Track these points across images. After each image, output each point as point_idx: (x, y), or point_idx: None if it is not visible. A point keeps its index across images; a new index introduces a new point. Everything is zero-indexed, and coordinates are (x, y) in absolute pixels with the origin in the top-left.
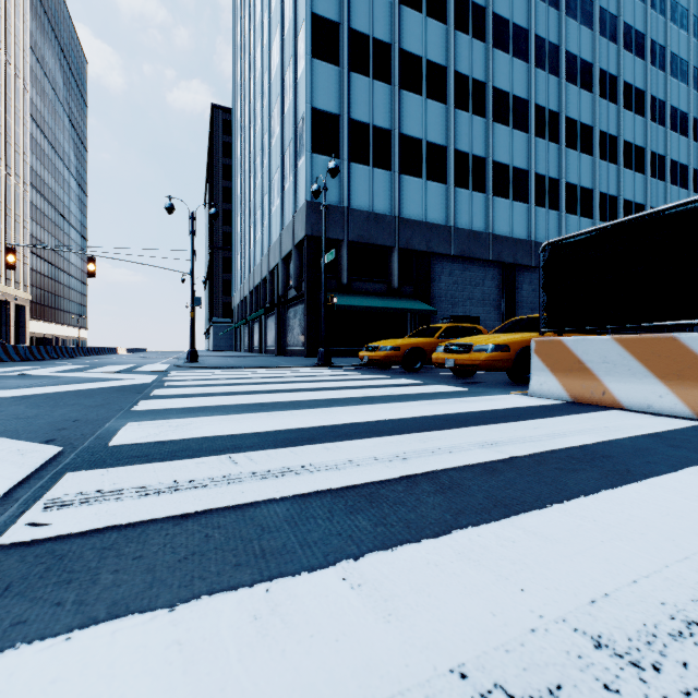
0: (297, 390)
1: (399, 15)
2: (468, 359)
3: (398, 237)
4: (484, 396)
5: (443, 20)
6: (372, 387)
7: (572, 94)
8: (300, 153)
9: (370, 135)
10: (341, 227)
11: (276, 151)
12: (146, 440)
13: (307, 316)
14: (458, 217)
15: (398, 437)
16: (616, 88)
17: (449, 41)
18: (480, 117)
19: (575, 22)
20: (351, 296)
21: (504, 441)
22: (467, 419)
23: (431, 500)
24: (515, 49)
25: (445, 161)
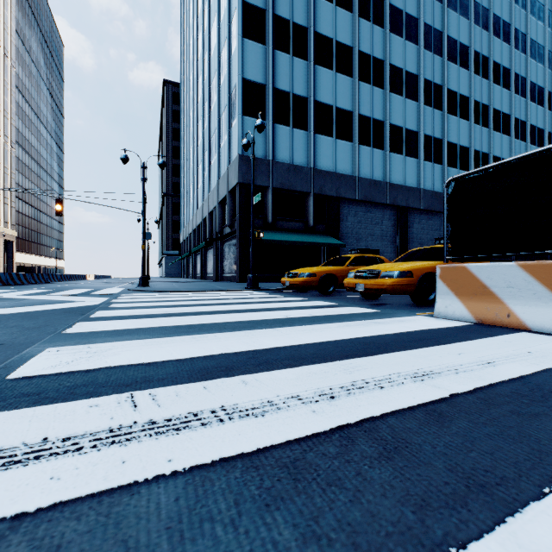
0: (225, 312)
1: (314, 4)
2: (376, 284)
3: (313, 184)
4: (395, 317)
5: (349, 9)
6: (293, 309)
7: (452, 71)
8: (233, 115)
9: (290, 102)
10: (267, 176)
11: (214, 115)
12: (52, 370)
13: (238, 249)
14: (362, 169)
15: (322, 366)
16: (488, 67)
17: (355, 26)
18: (379, 88)
19: (455, 13)
20: (275, 232)
21: (435, 371)
22: (386, 342)
23: (376, 474)
24: (407, 34)
25: (351, 124)
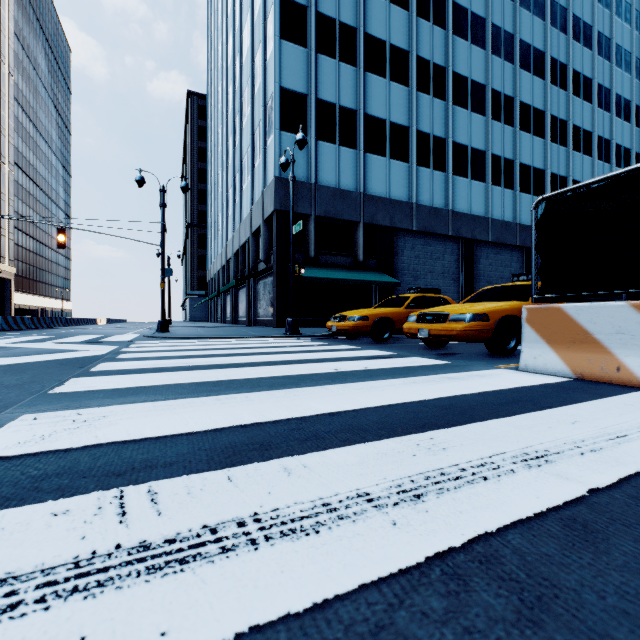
0: (260, 364)
1: (364, 1)
2: (444, 329)
3: (363, 212)
4: (472, 371)
5: (405, 6)
6: (342, 360)
7: (525, 80)
8: (269, 131)
9: (336, 115)
10: (309, 202)
11: (247, 131)
12: (17, 450)
13: (275, 288)
14: (420, 194)
15: (393, 443)
16: (566, 76)
17: (412, 27)
18: (440, 100)
19: (528, 12)
20: (318, 268)
21: (551, 450)
22: (470, 406)
23: None
24: (473, 36)
25: (407, 141)
